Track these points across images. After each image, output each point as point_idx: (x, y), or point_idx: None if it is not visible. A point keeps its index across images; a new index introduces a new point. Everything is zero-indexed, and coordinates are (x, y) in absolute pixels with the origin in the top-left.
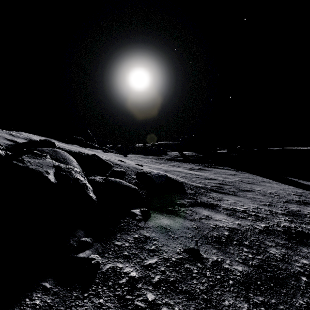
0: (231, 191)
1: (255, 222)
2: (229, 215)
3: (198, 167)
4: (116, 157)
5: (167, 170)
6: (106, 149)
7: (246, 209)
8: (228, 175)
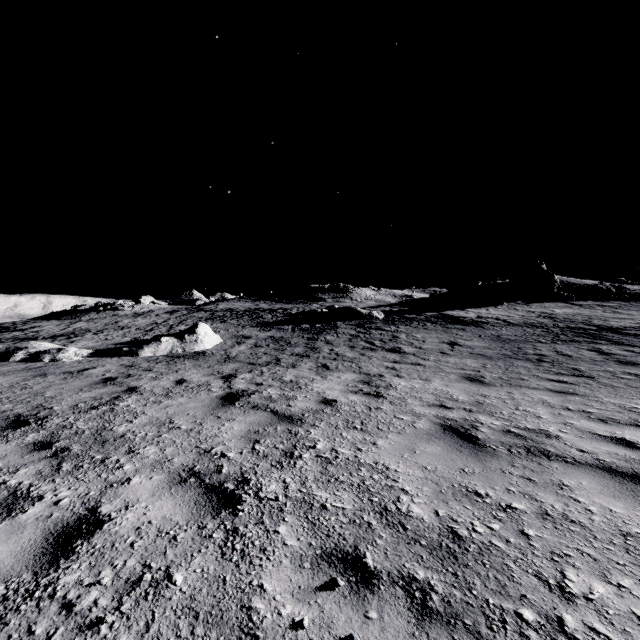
0: None
1: None
2: None
3: None
4: None
5: None
6: None
7: None
8: None
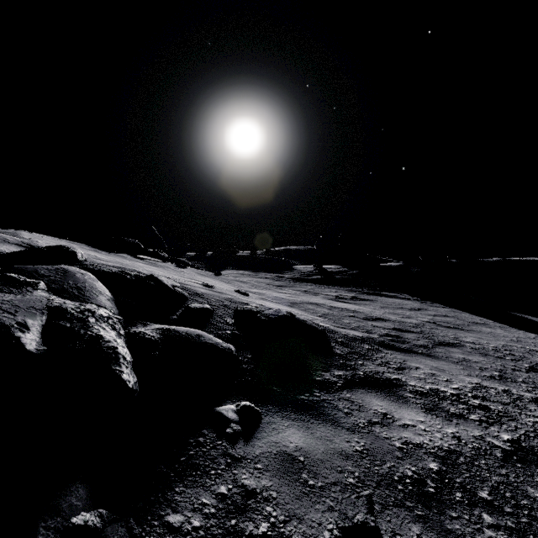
0: (420, 345)
1: (487, 428)
2: (430, 411)
3: (351, 295)
4: (200, 277)
5: (294, 301)
6: (183, 261)
7: (459, 391)
8: (408, 309)
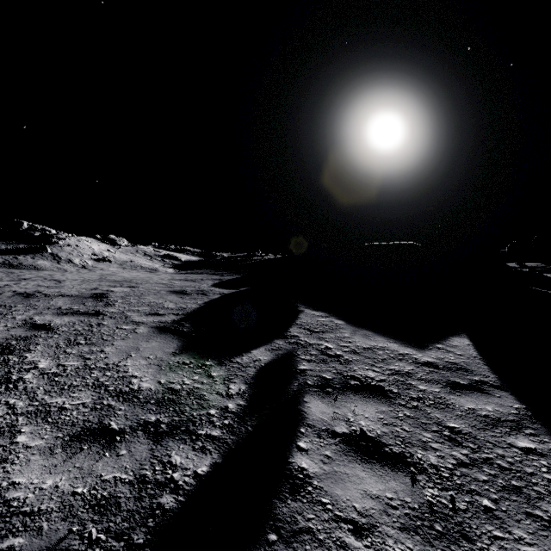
0: None
1: None
2: None
3: (550, 275)
4: None
5: None
6: None
7: None
8: None
